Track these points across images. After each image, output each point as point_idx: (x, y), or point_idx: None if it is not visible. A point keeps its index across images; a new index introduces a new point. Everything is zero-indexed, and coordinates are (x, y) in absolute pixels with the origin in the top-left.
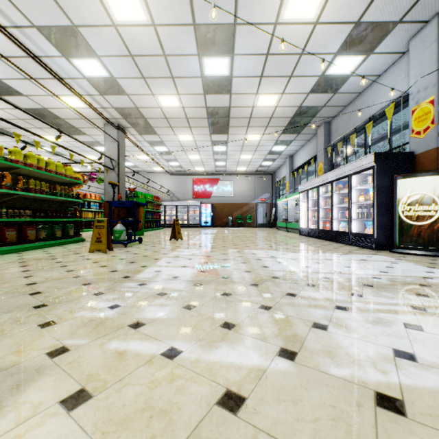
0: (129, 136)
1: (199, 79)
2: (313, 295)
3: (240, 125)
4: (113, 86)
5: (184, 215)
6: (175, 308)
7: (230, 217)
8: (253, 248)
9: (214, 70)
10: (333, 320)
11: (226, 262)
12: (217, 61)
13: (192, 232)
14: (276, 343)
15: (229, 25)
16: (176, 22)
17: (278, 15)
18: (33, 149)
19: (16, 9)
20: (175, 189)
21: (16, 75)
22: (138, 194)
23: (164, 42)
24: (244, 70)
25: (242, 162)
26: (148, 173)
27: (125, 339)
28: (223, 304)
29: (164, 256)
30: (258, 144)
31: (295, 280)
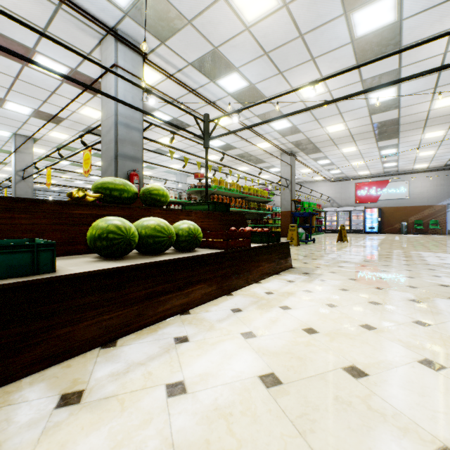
0: (297, 157)
1: (364, 108)
2: (449, 271)
3: (413, 128)
4: (293, 130)
5: (345, 220)
6: (356, 265)
7: (404, 222)
8: (421, 251)
9: (379, 99)
10: (448, 276)
11: (389, 256)
12: (383, 92)
13: (355, 237)
14: (406, 276)
15: (394, 70)
16: (346, 84)
17: (446, 47)
18: (230, 177)
19: (250, 112)
20: (335, 195)
21: (237, 140)
22: (304, 204)
23: (335, 97)
24: (413, 89)
25: (421, 159)
26: (308, 182)
27: (338, 268)
28: (382, 267)
29: (338, 250)
30: (443, 139)
31: (443, 266)
